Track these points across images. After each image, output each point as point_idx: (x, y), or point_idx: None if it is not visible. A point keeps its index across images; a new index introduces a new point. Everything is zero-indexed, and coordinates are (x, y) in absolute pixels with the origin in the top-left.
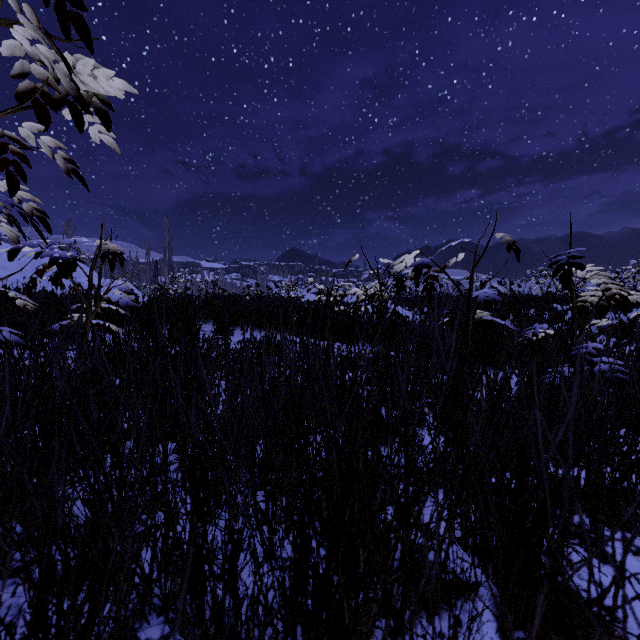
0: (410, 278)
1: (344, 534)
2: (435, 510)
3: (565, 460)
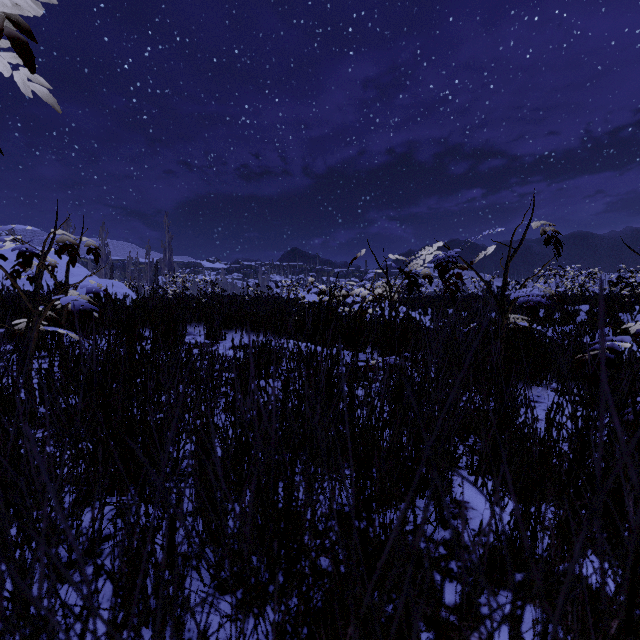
0: (423, 276)
1: None
2: None
3: None
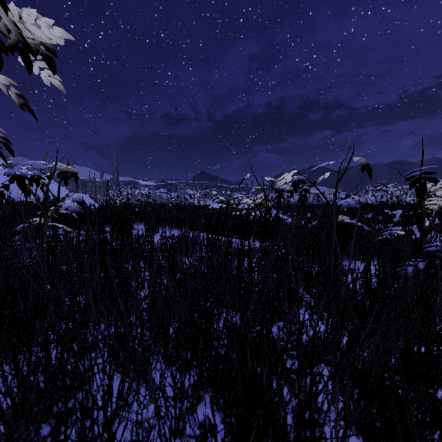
0: (287, 191)
1: None
2: (326, 397)
3: None
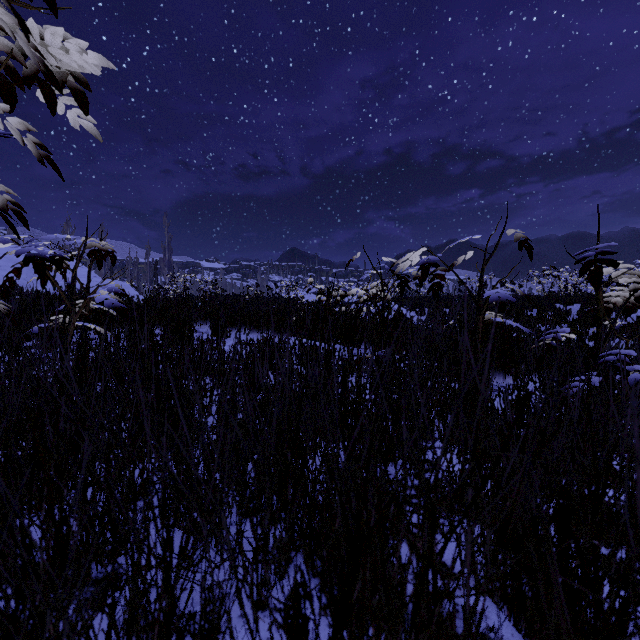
0: (414, 277)
1: (352, 614)
2: (458, 555)
3: (618, 497)
